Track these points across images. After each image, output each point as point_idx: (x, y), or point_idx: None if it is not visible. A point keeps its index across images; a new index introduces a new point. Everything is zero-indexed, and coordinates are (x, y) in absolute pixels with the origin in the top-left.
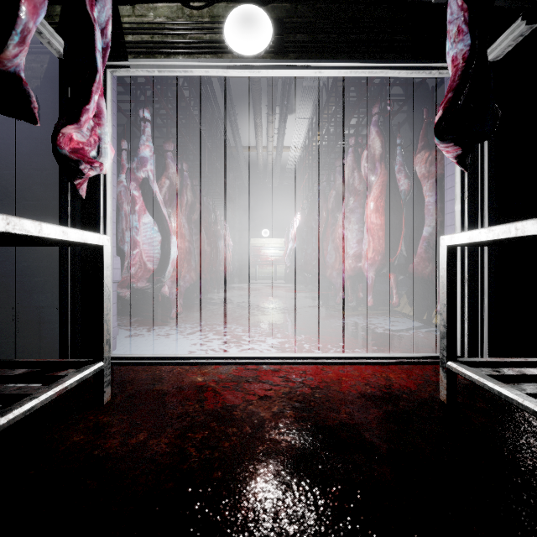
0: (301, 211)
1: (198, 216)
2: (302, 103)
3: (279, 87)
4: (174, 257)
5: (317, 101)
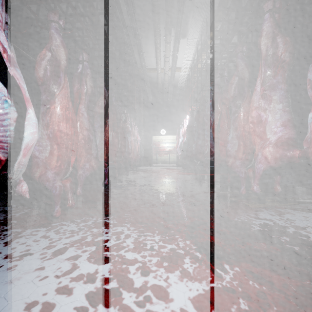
0: (190, 112)
1: (103, 110)
2: (193, 23)
3: (175, 7)
4: (31, 141)
5: (206, 19)
